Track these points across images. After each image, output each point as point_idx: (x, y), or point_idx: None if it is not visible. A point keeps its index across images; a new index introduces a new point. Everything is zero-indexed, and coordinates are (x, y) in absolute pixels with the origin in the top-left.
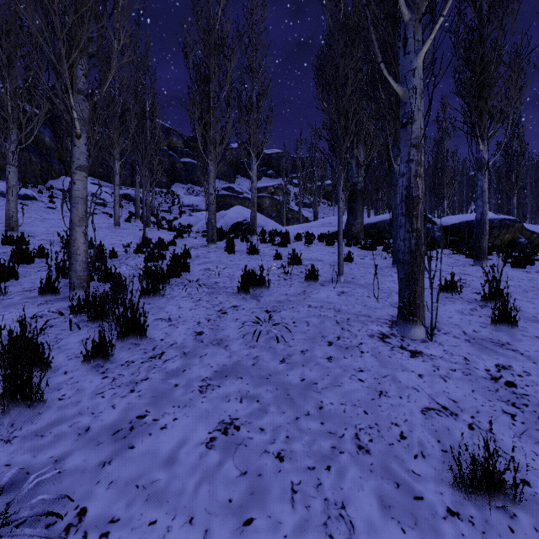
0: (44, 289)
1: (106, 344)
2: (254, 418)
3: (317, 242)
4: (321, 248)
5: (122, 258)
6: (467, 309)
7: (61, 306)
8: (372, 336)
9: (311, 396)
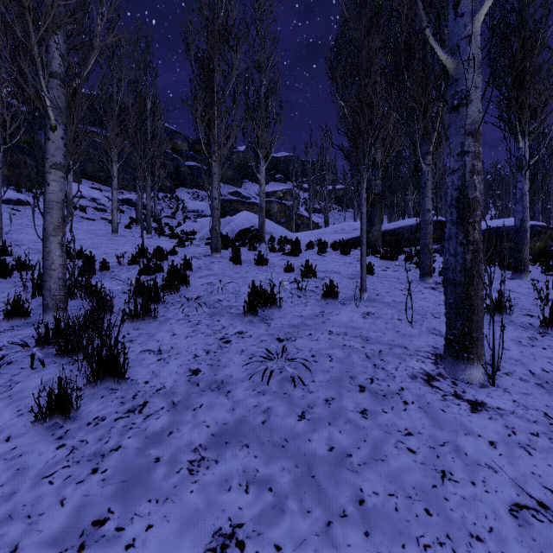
0: (10, 311)
1: (68, 394)
2: (266, 525)
3: (330, 251)
4: (336, 258)
5: (114, 271)
6: (525, 338)
7: (28, 334)
8: (415, 377)
9: (345, 478)
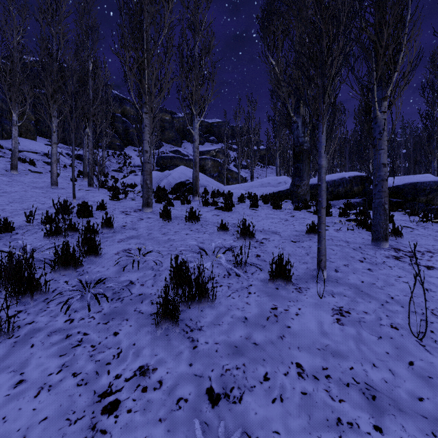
0: None
1: None
2: None
3: (261, 205)
4: (269, 213)
5: (18, 232)
6: None
7: None
8: None
9: None
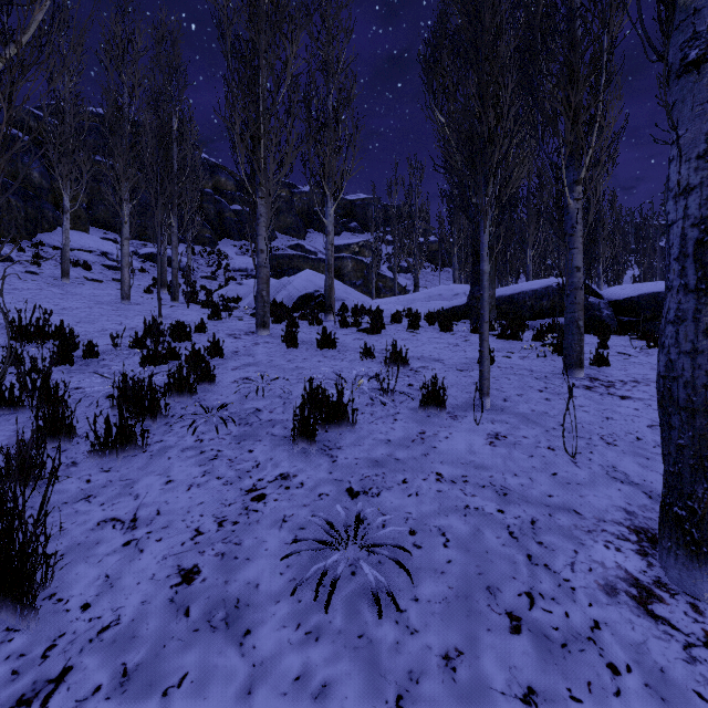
0: None
1: None
2: None
3: (425, 326)
4: (434, 337)
5: (106, 358)
6: None
7: None
8: (613, 591)
9: None
